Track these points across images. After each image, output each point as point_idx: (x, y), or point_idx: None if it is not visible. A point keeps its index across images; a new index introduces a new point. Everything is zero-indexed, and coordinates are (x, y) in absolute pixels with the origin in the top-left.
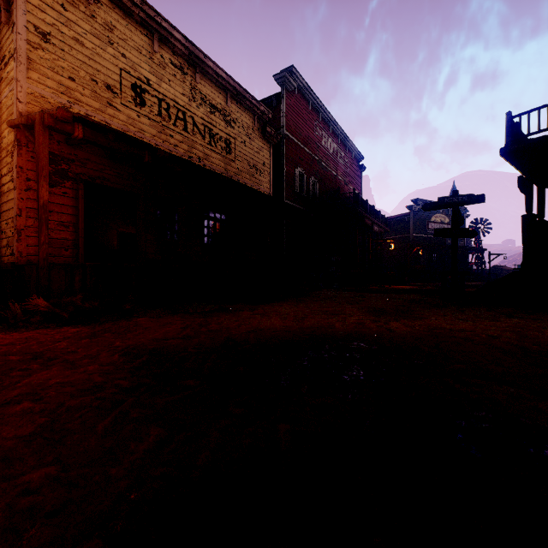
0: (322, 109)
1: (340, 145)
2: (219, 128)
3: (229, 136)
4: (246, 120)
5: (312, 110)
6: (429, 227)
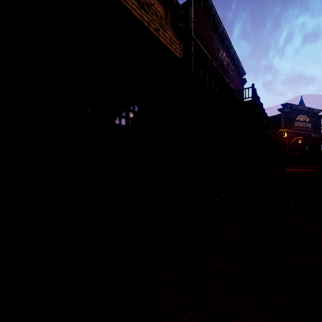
0: (220, 26)
1: (231, 60)
2: (132, 7)
3: (142, 19)
4: (159, 9)
5: (212, 25)
6: (295, 124)
